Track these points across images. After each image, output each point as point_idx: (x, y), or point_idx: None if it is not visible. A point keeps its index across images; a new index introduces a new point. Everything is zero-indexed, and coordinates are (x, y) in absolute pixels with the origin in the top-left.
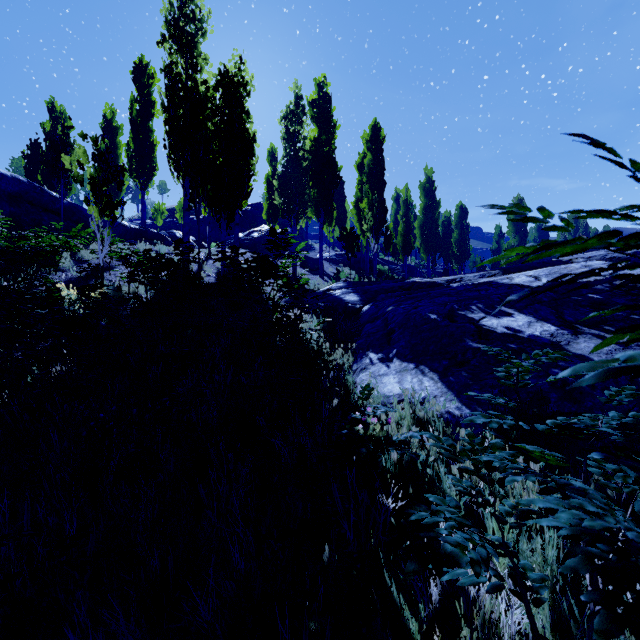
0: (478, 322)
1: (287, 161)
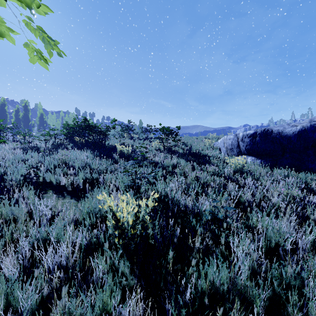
0: None
1: (15, 119)
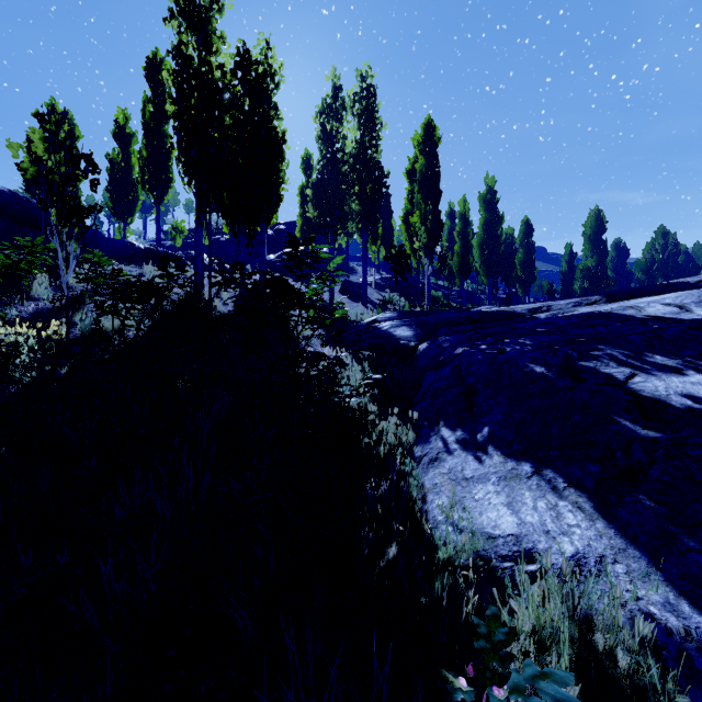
0: (626, 383)
1: (323, 165)
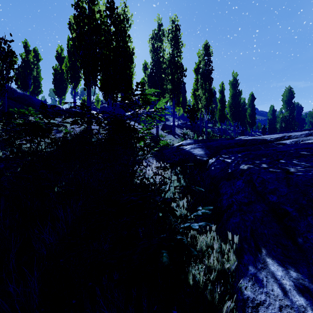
0: None
1: (153, 65)
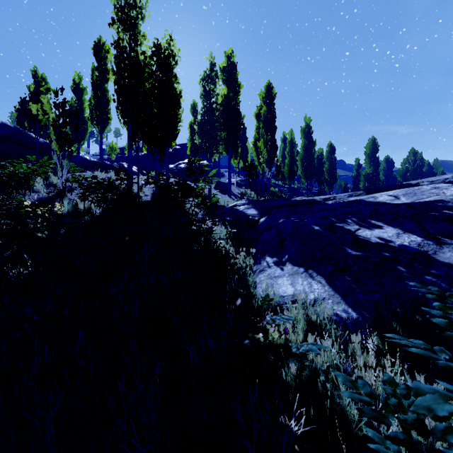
0: (354, 233)
1: (204, 111)
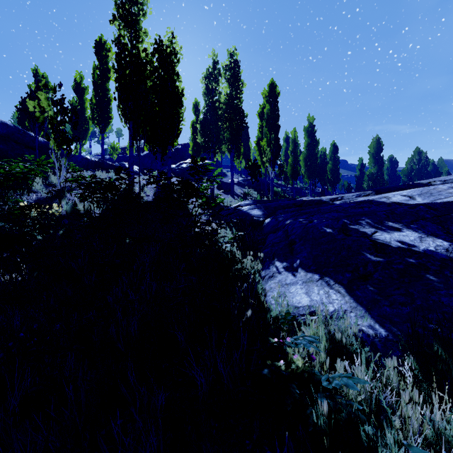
0: (371, 236)
1: (207, 110)
